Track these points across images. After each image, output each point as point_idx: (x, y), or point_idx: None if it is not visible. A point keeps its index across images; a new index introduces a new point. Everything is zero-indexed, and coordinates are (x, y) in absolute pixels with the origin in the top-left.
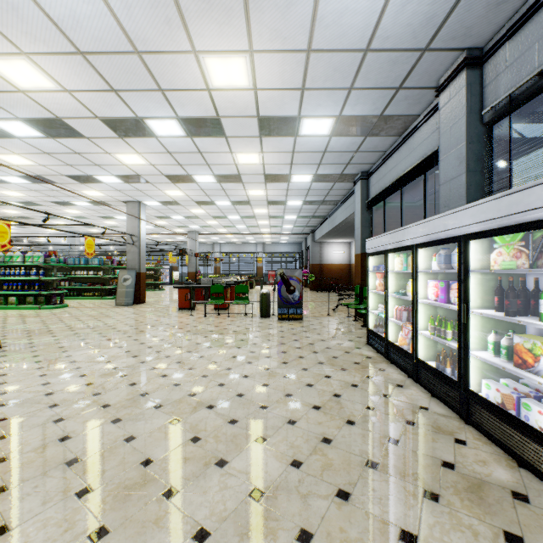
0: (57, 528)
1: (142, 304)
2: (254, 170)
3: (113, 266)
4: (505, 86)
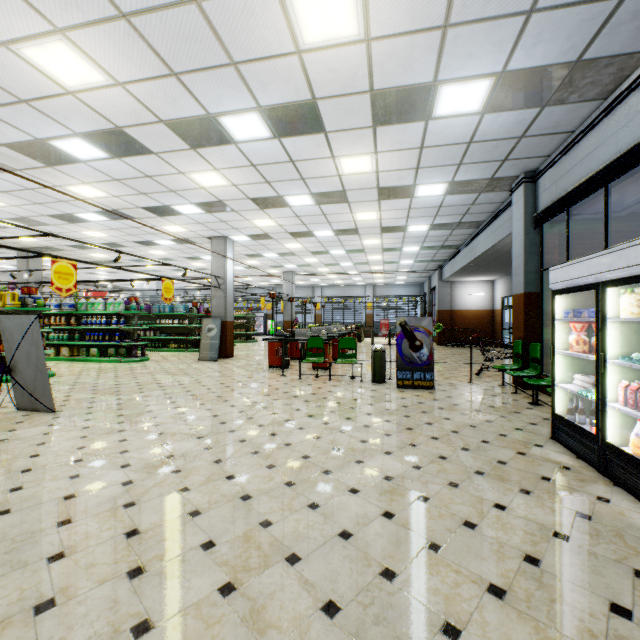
0: None
1: (229, 358)
2: (364, 182)
3: (199, 314)
4: None
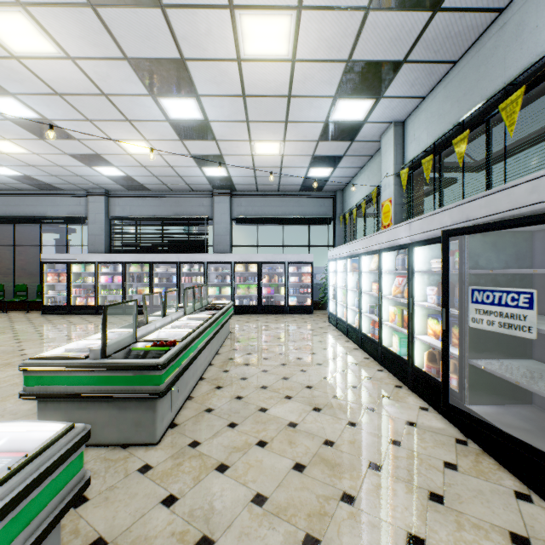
0: None
1: None
2: None
3: None
4: (119, 211)
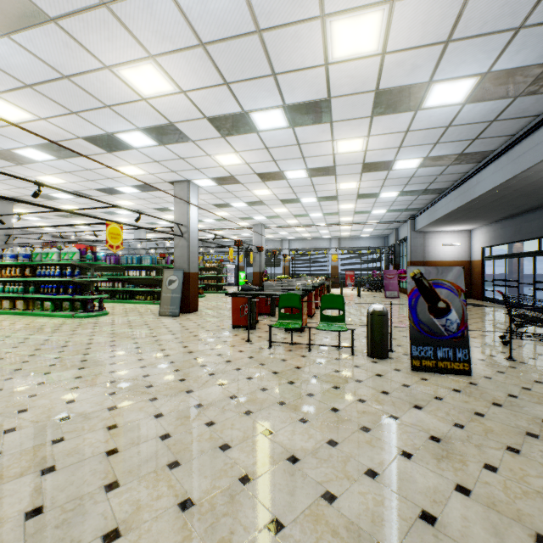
0: None
1: (192, 313)
2: (360, 78)
3: (166, 265)
4: None
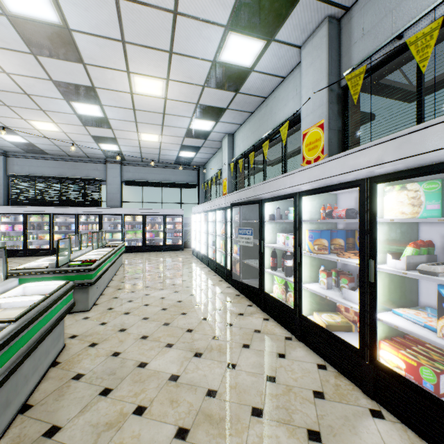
0: None
1: None
2: None
3: None
4: (17, 170)
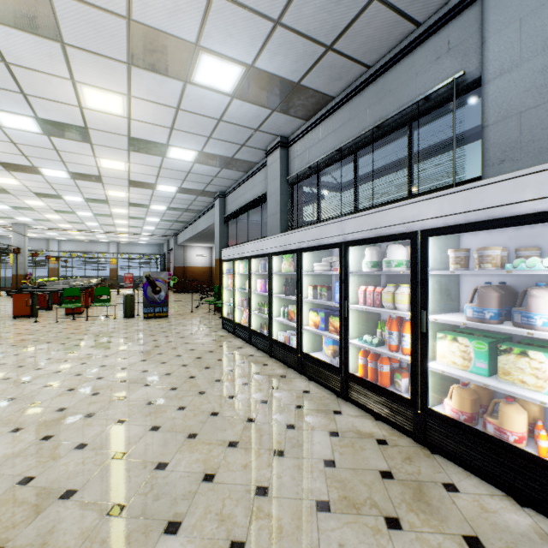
0: (9, 444)
1: None
2: (119, 174)
3: None
4: (297, 166)
